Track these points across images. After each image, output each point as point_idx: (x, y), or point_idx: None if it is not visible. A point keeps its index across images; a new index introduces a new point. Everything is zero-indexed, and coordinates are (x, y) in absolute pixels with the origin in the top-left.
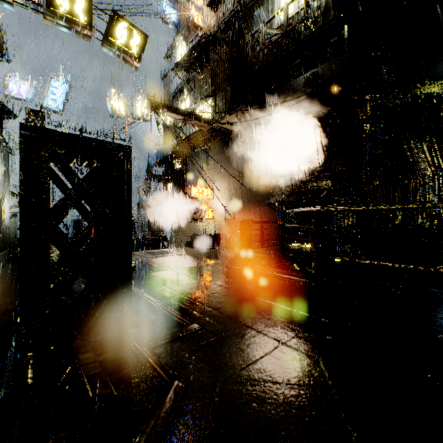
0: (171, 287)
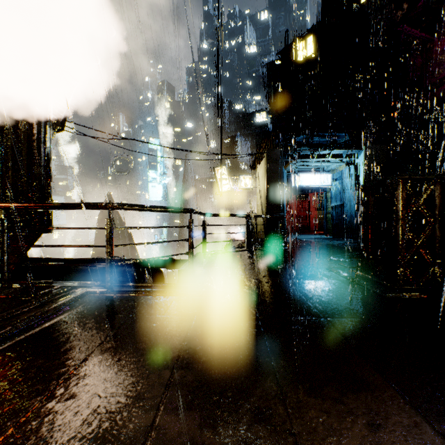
0: (336, 287)
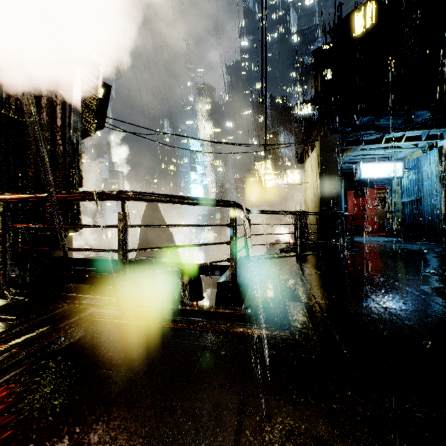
0: None
